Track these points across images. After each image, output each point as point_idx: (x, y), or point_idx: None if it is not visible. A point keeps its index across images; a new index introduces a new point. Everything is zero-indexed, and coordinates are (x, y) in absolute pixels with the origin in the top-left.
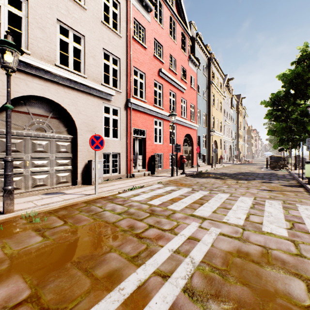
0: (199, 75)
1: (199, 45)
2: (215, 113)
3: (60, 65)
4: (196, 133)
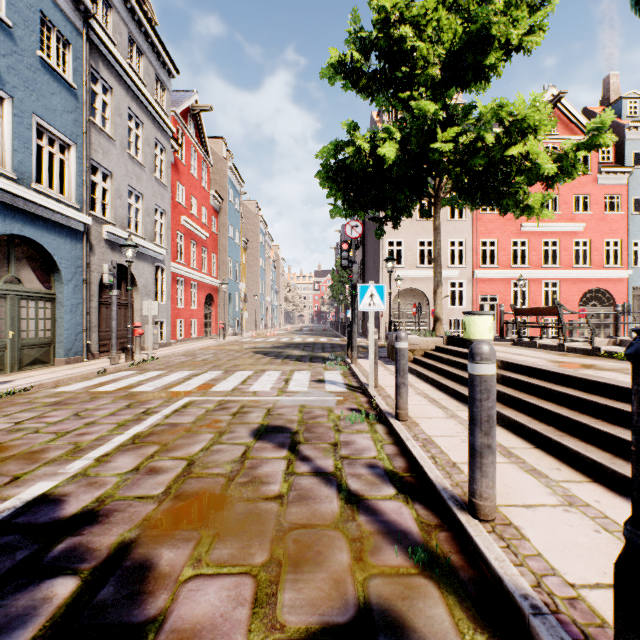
0: None
1: None
2: None
3: (419, 266)
4: (626, 284)
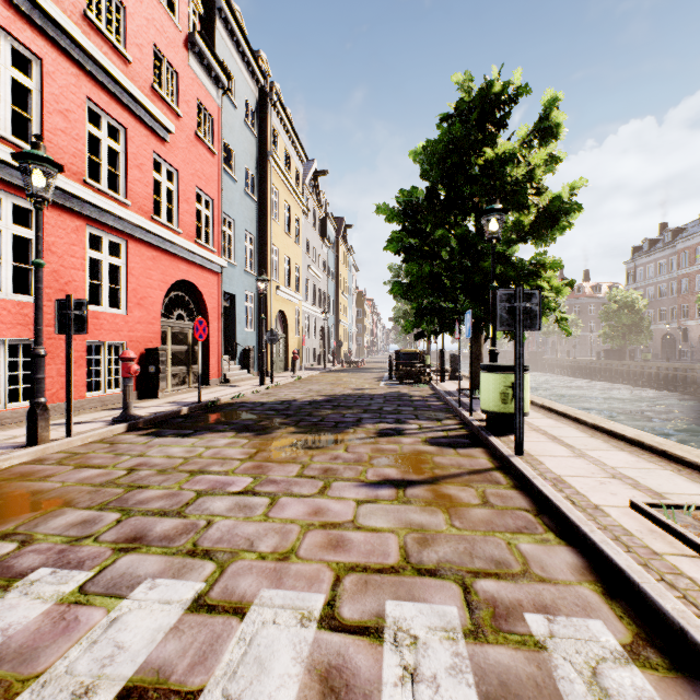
0: (233, 121)
1: (231, 31)
2: (283, 242)
3: None
4: (220, 285)
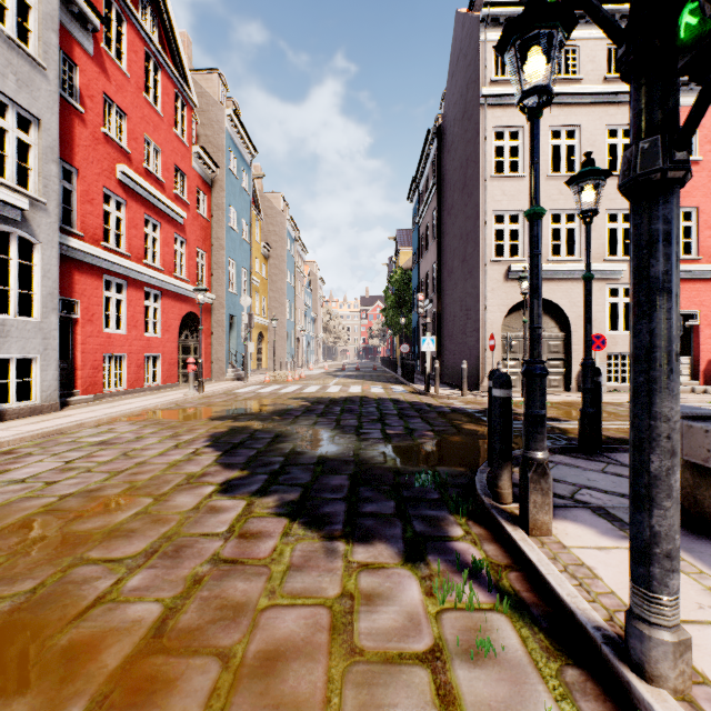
0: None
1: None
2: None
3: (552, 258)
4: None
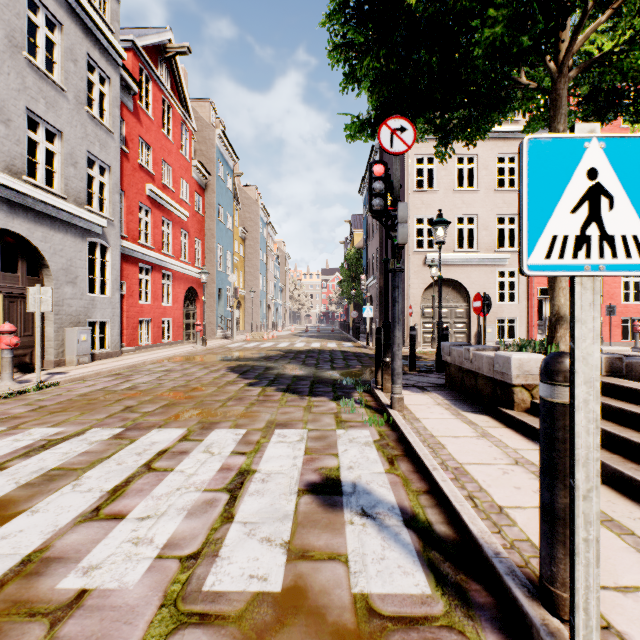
0: None
1: None
2: None
3: (457, 250)
4: None
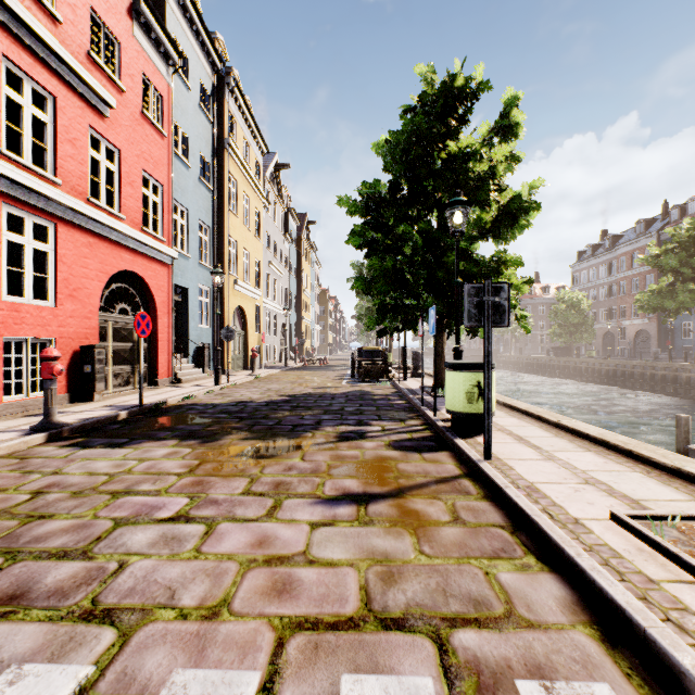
0: (186, 103)
1: (184, 7)
2: (241, 234)
3: None
4: (170, 278)
